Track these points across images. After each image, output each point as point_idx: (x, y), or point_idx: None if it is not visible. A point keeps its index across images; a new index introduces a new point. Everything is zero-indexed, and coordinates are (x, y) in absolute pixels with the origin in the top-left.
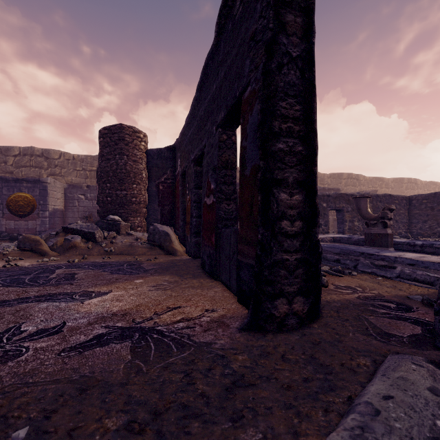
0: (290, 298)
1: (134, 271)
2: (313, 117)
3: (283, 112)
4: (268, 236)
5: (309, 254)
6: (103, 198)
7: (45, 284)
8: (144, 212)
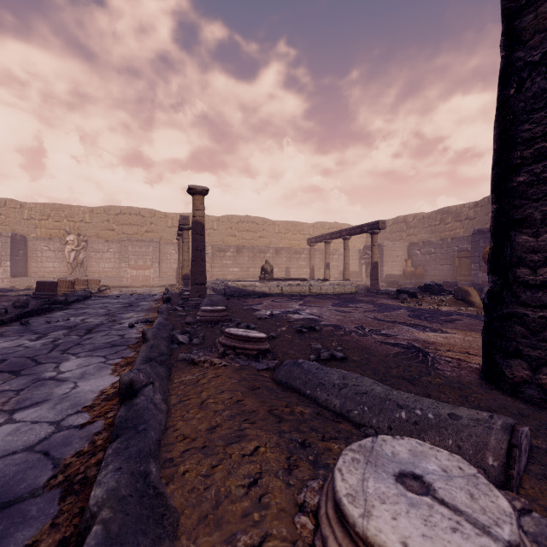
0: (535, 365)
1: None
2: None
3: (528, 135)
4: (500, 285)
5: None
6: None
7: (426, 320)
8: None
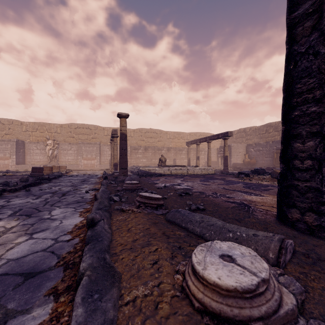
0: (303, 211)
1: None
2: None
3: (300, 90)
4: (286, 169)
5: (322, 185)
6: None
7: (253, 189)
8: None
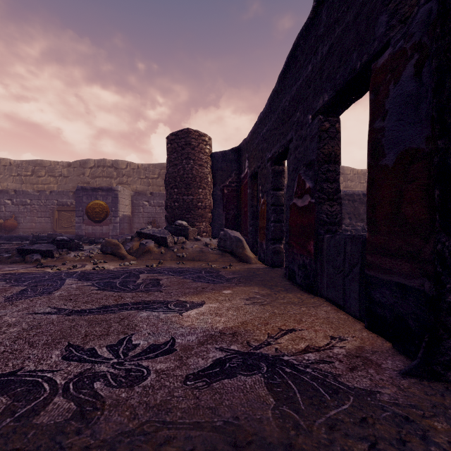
0: None
1: (216, 280)
2: None
3: None
4: (450, 247)
5: None
6: (171, 203)
7: (136, 290)
8: (209, 217)
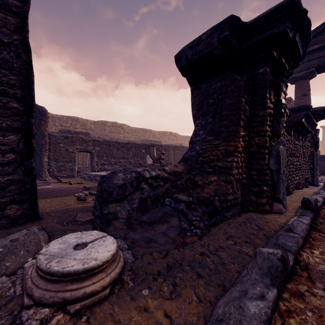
0: (3, 206)
1: None
2: (31, 86)
3: None
4: None
5: (24, 176)
6: None
7: None
8: None
